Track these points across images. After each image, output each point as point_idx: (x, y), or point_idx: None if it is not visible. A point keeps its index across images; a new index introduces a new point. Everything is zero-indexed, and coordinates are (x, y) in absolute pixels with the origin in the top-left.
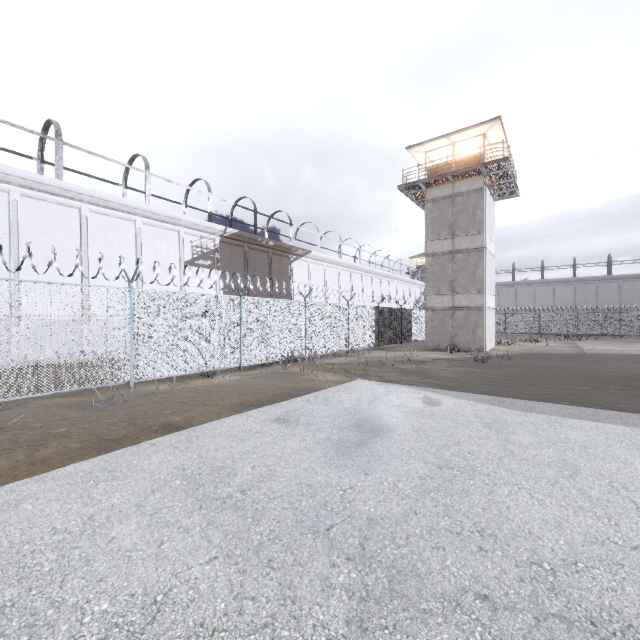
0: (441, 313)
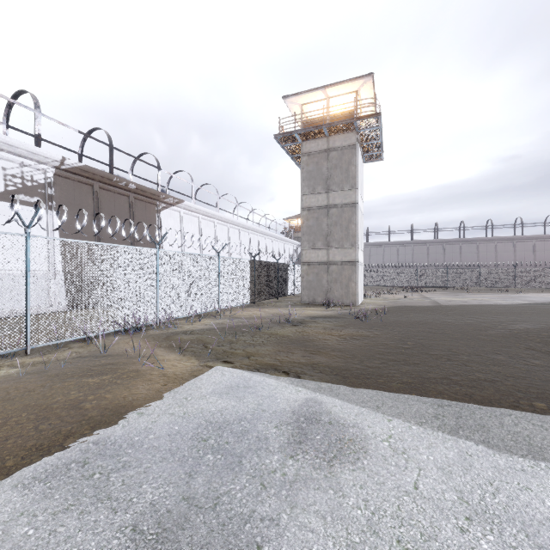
0: (316, 267)
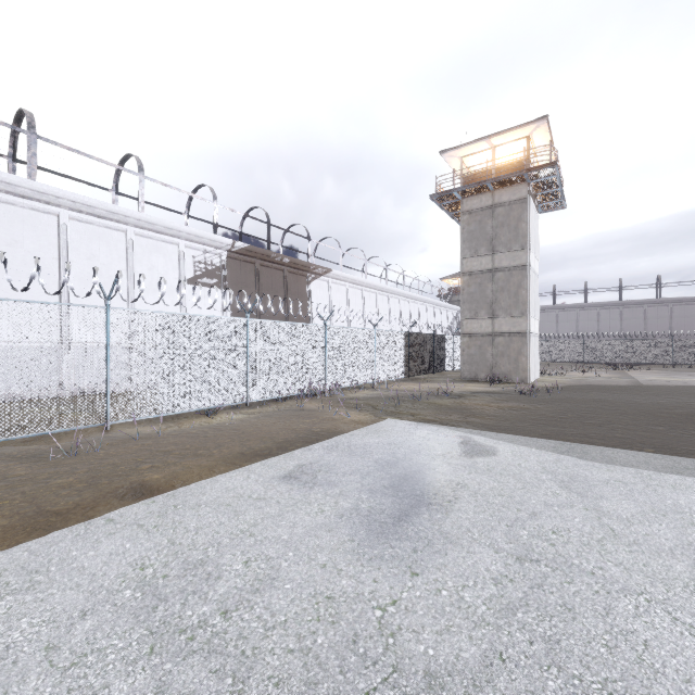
0: (479, 339)
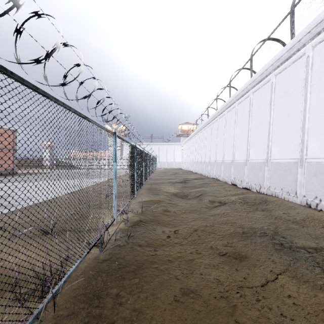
0: None
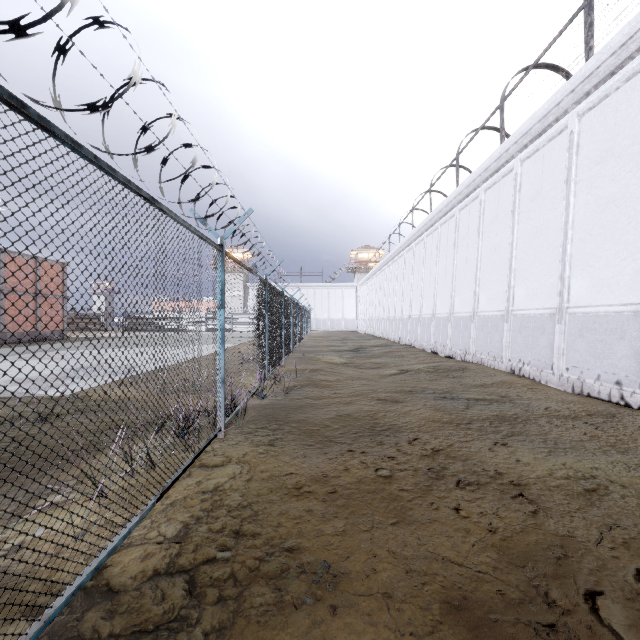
0: None
